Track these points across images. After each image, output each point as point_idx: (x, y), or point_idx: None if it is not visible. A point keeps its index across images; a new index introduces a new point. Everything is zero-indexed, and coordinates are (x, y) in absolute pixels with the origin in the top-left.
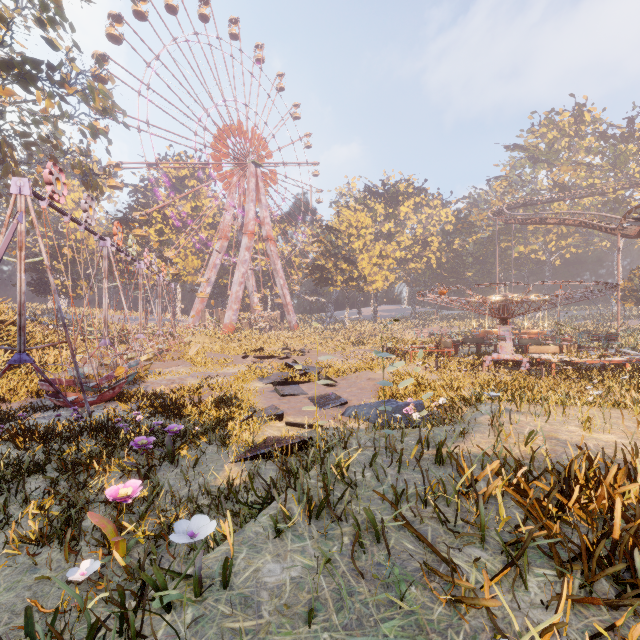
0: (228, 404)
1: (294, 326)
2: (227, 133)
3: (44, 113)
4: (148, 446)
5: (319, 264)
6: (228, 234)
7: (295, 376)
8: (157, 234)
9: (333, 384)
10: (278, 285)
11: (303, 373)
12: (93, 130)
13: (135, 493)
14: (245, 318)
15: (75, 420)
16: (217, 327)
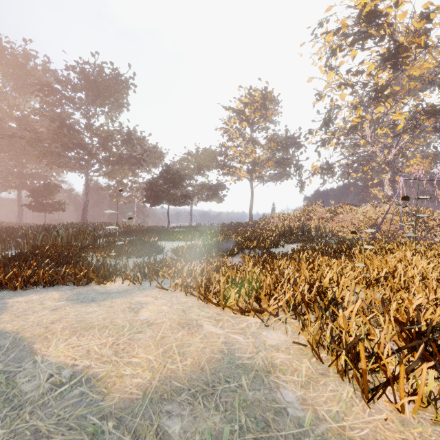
0: None
1: None
2: None
3: None
4: None
5: None
6: None
7: None
8: None
9: None
10: None
11: None
12: None
13: None
14: None
15: None
16: None
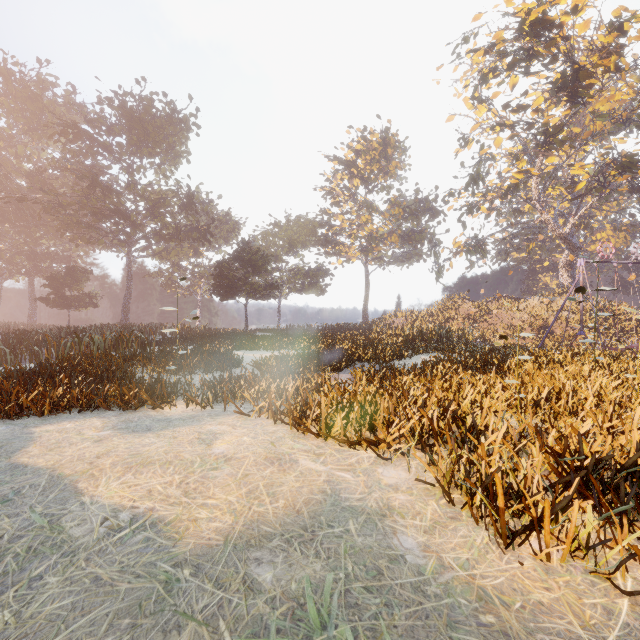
0: None
1: None
2: None
3: None
4: None
5: None
6: None
7: None
8: None
9: None
10: None
11: None
12: None
13: None
14: None
15: None
16: None
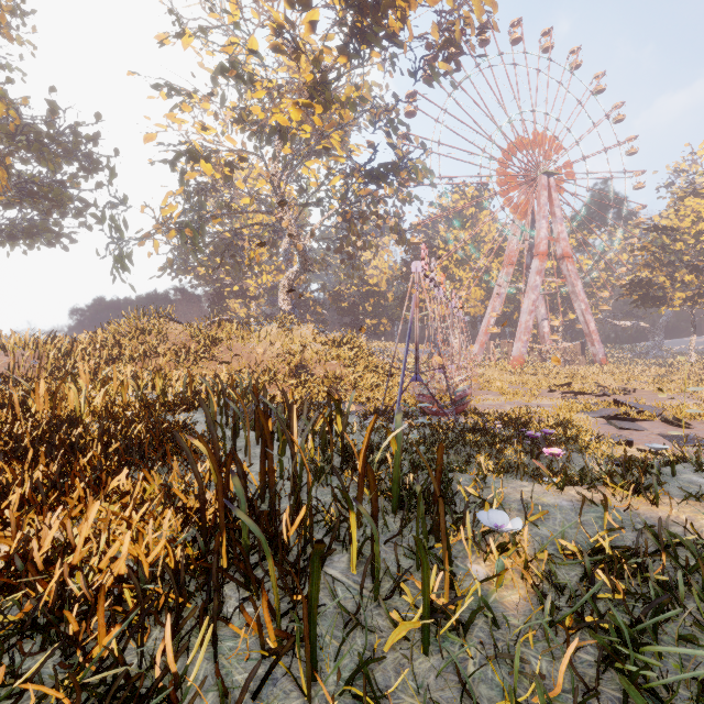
0: (567, 427)
1: (600, 360)
2: (513, 150)
3: (375, 194)
4: (526, 442)
5: (642, 279)
6: (513, 259)
7: (630, 413)
8: (442, 270)
9: (687, 426)
10: (577, 310)
11: (640, 411)
12: (409, 197)
13: (560, 454)
14: (535, 350)
15: (452, 422)
16: (506, 360)
